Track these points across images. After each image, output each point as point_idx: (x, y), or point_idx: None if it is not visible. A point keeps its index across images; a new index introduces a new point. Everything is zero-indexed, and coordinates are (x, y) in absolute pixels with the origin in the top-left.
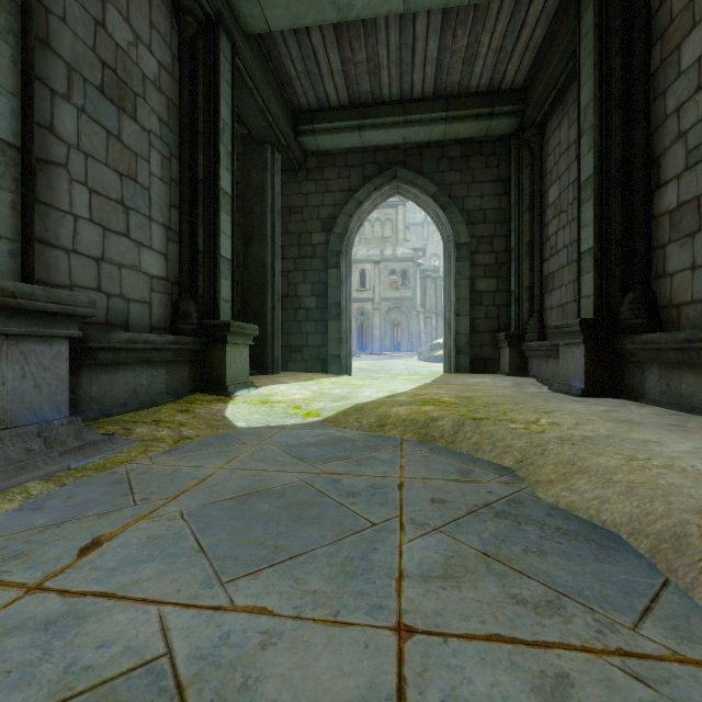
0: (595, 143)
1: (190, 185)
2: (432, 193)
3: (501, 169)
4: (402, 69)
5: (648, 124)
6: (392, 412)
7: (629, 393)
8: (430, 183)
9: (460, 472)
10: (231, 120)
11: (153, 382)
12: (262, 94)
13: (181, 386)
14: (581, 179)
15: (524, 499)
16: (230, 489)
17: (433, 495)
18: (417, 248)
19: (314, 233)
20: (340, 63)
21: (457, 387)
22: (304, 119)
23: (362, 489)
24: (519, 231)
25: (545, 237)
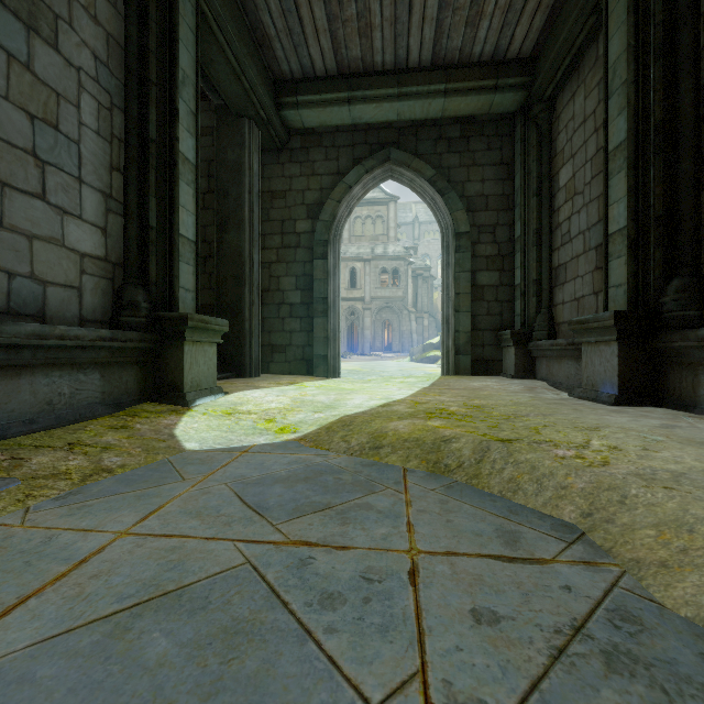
0: (629, 101)
1: (139, 146)
2: (429, 177)
3: (505, 151)
4: (396, 30)
5: (698, 75)
6: (389, 429)
7: (674, 400)
8: (427, 166)
9: (501, 536)
10: (195, 73)
11: (79, 389)
12: (236, 53)
13: (124, 394)
14: (609, 148)
15: (636, 608)
16: (116, 589)
17: (473, 598)
18: (408, 247)
19: (298, 220)
20: (326, 20)
21: (462, 393)
22: (286, 89)
23: (348, 585)
24: (525, 219)
25: (555, 224)
